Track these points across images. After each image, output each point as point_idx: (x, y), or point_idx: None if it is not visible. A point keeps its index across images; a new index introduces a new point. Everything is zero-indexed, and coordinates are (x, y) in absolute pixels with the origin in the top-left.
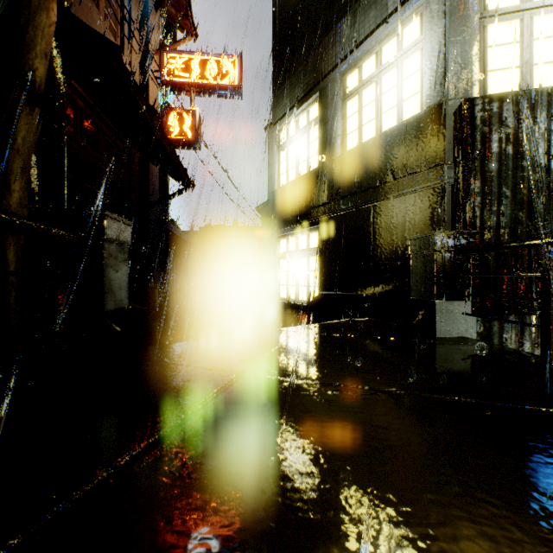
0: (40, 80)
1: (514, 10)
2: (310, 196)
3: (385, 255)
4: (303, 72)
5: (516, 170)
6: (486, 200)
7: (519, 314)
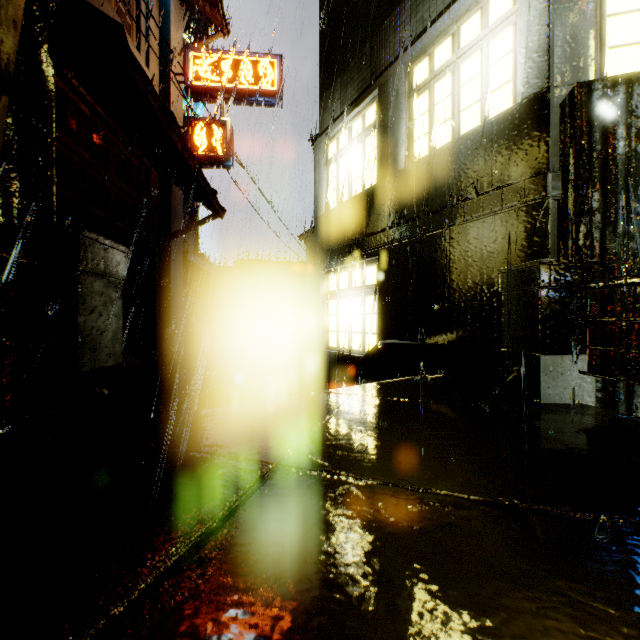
0: (7, 58)
1: None
2: (366, 220)
3: (465, 293)
4: (358, 66)
5: None
6: (608, 219)
7: None
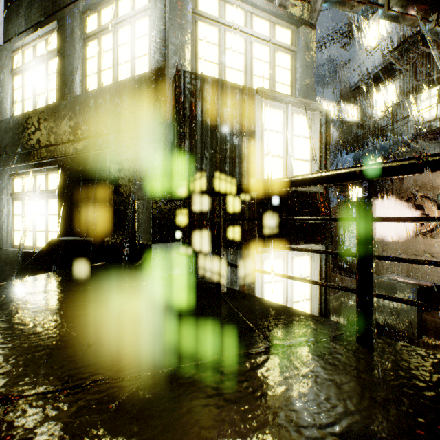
0: None
1: (215, 19)
2: (48, 132)
3: (120, 200)
4: None
5: (213, 139)
6: (193, 158)
7: (214, 250)
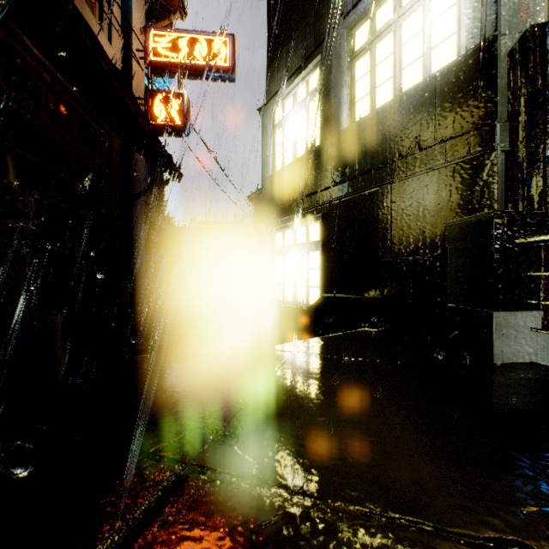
0: None
1: None
2: (310, 180)
3: (408, 248)
4: (302, 35)
5: None
6: None
7: None
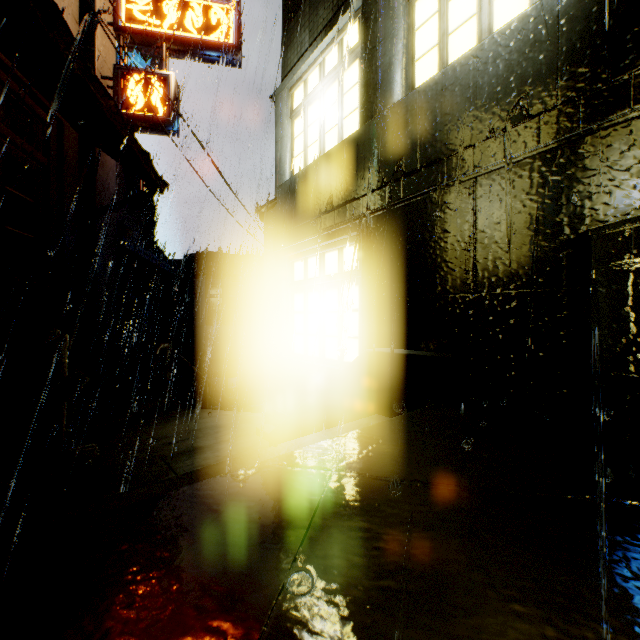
0: None
1: None
2: (345, 182)
3: (507, 276)
4: None
5: None
6: None
7: None
